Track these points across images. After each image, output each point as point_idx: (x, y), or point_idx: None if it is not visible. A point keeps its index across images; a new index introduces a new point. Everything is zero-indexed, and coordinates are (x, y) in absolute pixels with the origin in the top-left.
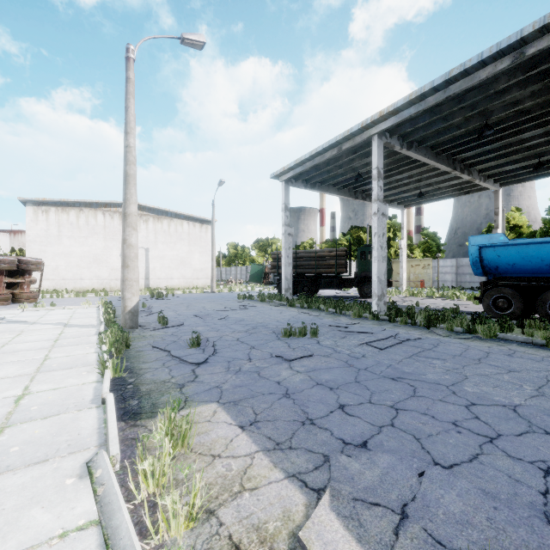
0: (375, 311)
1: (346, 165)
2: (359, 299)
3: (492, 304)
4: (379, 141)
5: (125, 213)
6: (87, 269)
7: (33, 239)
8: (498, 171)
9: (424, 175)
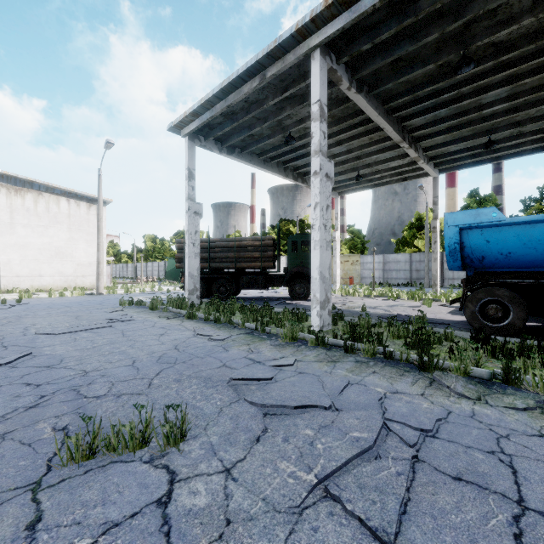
0: (317, 326)
1: (274, 117)
2: (290, 301)
3: (479, 312)
4: (322, 60)
5: None
6: None
7: None
8: (442, 152)
9: (365, 150)
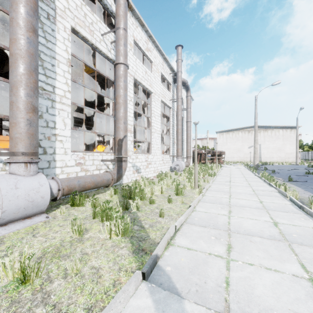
0: None
1: None
2: None
3: None
4: None
5: (254, 140)
6: (235, 154)
7: (219, 144)
8: None
9: None
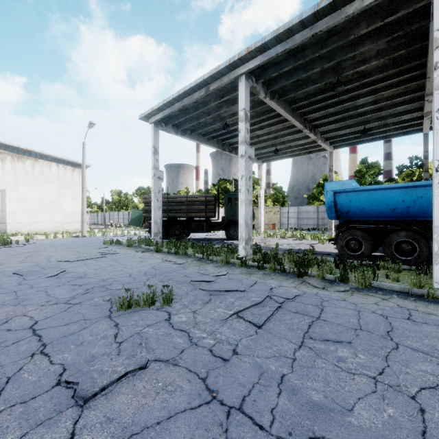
0: (243, 255)
1: (215, 112)
2: (226, 241)
3: (345, 246)
4: (246, 82)
5: None
6: None
7: None
8: (334, 135)
9: (280, 132)
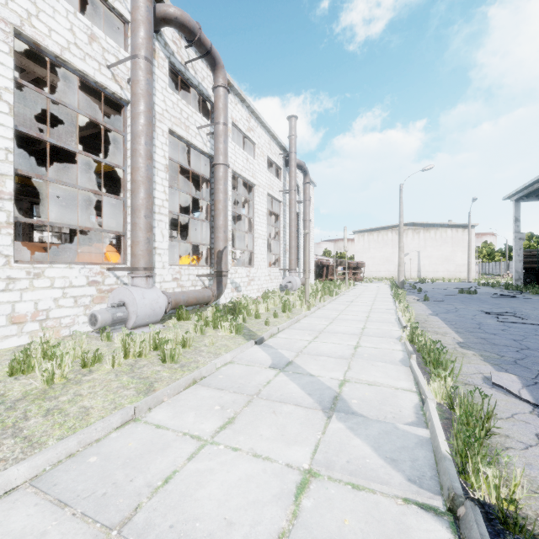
0: None
1: None
2: None
3: None
4: None
5: (399, 246)
6: (382, 266)
7: (357, 250)
8: None
9: None
